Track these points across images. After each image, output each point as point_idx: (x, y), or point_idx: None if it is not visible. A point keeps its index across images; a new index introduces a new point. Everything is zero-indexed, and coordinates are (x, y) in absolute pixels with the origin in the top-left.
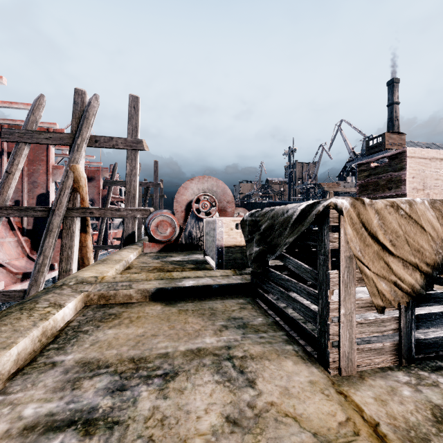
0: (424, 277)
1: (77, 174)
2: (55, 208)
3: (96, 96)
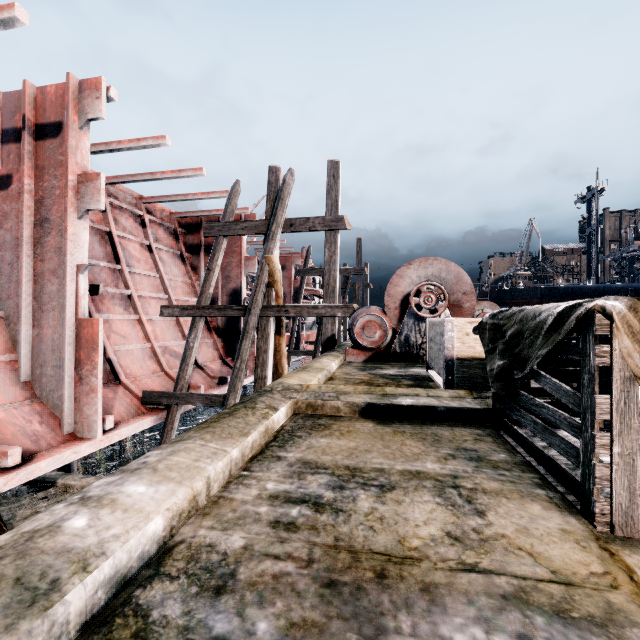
0: None
1: (272, 266)
2: (251, 307)
3: (291, 171)
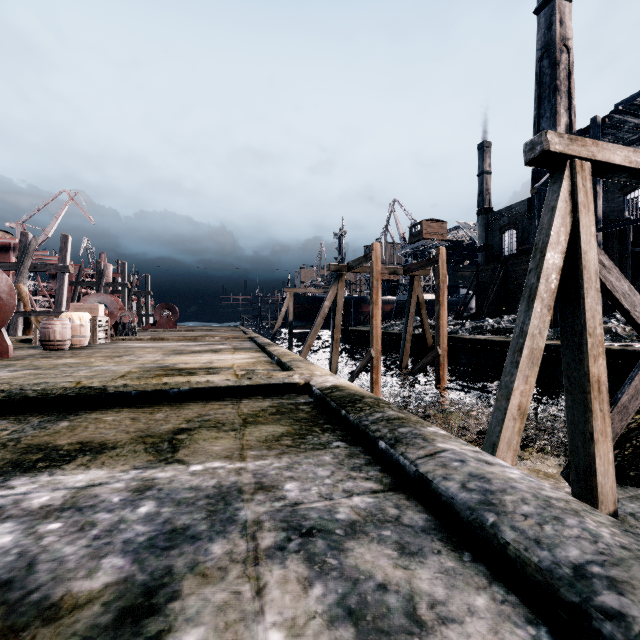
0: None
1: (20, 290)
2: None
3: (35, 238)
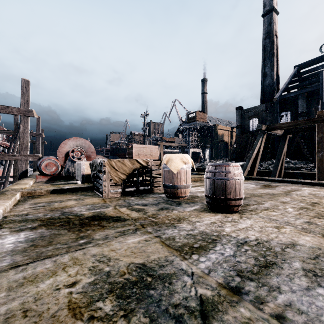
0: (127, 176)
1: None
2: None
3: None
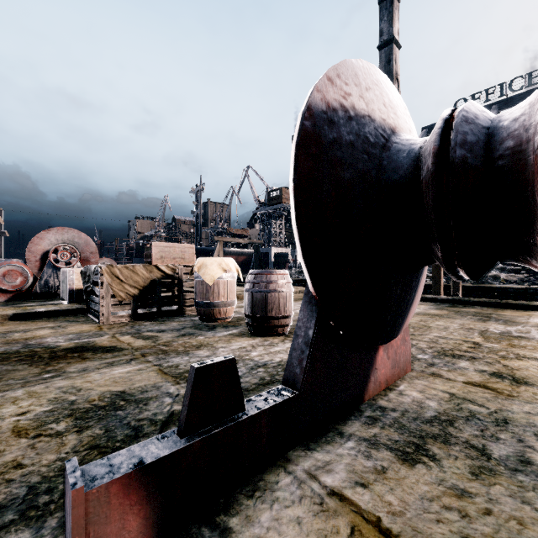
0: (140, 291)
1: None
2: None
3: None
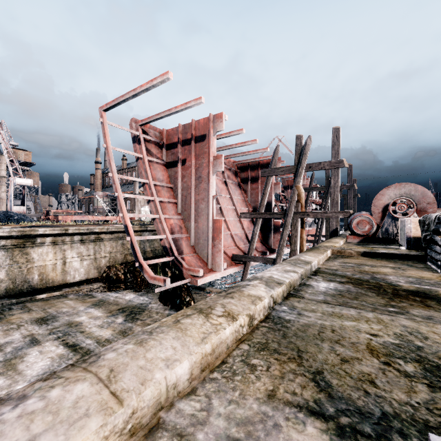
0: None
1: (299, 191)
2: (288, 213)
3: (309, 137)
